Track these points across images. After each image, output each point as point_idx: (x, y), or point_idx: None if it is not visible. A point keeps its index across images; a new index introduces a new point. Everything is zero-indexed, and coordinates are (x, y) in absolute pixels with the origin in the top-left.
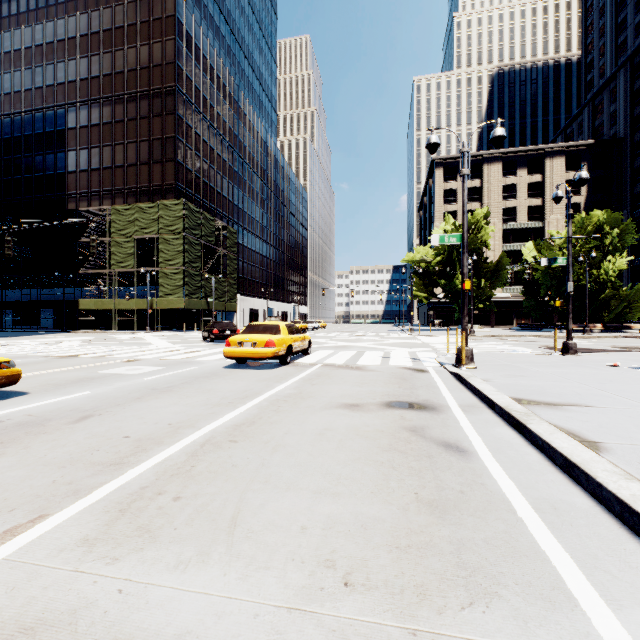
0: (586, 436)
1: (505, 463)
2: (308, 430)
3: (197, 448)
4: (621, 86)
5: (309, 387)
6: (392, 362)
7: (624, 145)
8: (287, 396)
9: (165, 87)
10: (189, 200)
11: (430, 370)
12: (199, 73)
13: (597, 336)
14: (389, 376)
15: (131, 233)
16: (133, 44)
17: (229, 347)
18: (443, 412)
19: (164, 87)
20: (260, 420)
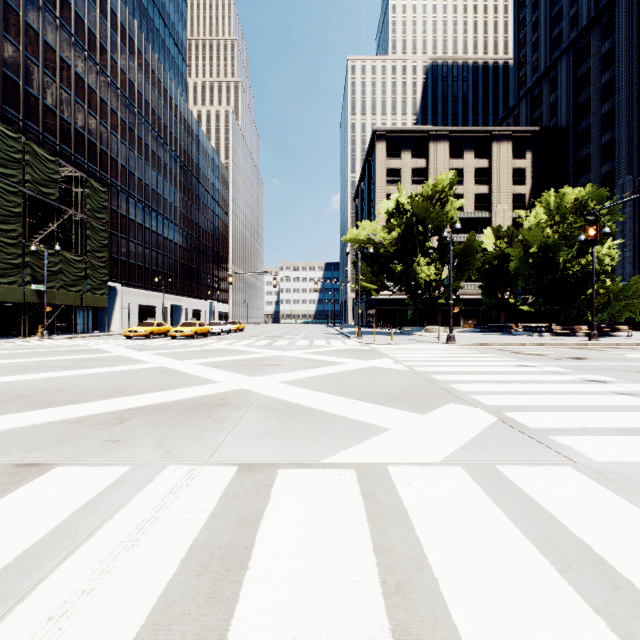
0: None
1: None
2: None
3: None
4: (563, 73)
5: None
6: None
7: (566, 136)
8: None
9: None
10: (11, 127)
11: None
12: None
13: (616, 343)
14: None
15: None
16: None
17: None
18: None
19: None
20: None
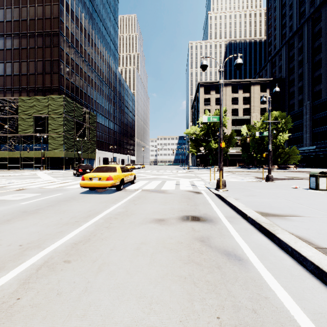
0: (316, 243)
1: (273, 270)
2: (129, 245)
3: (32, 272)
4: (284, 54)
5: (132, 206)
6: (181, 187)
7: (285, 81)
8: (117, 214)
9: (52, 31)
10: (67, 96)
11: (203, 192)
12: (73, 26)
13: (276, 171)
14: (181, 197)
15: (31, 113)
16: (33, 4)
17: (83, 181)
18: (217, 223)
19: (52, 31)
20: (94, 237)
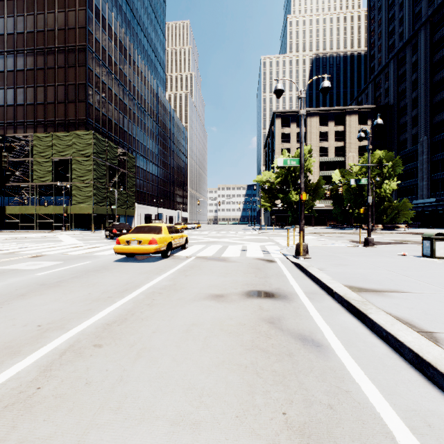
0: (420, 325)
1: (360, 359)
2: (176, 327)
3: (55, 358)
4: (391, 71)
5: (183, 278)
6: (248, 254)
7: (393, 109)
8: (162, 288)
9: (78, 45)
10: (97, 132)
11: (277, 260)
12: (105, 37)
13: (380, 233)
14: (247, 266)
15: (50, 155)
16: (52, 10)
17: (119, 245)
18: (293, 300)
19: (77, 45)
20: (132, 316)
